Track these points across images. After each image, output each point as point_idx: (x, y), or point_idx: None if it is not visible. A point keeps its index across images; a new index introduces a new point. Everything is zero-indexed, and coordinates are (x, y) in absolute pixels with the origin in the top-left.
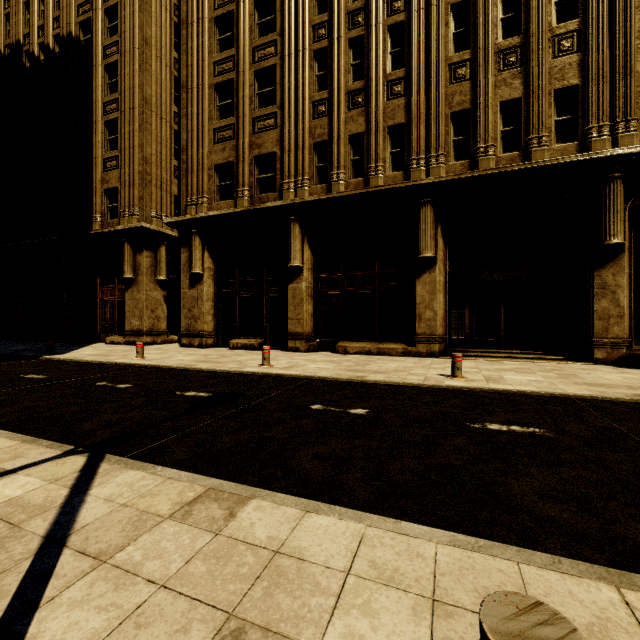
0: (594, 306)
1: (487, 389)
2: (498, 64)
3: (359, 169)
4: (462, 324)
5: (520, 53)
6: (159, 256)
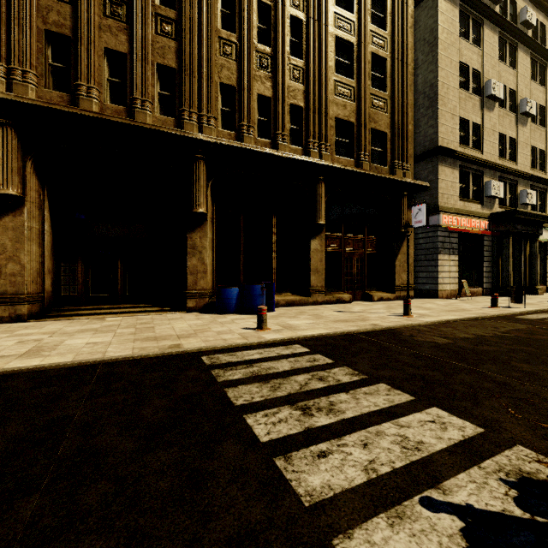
0: (187, 263)
1: None
2: (104, 7)
3: None
4: (75, 279)
5: (126, 10)
6: None
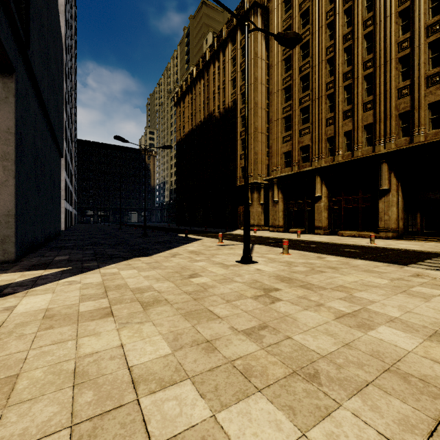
0: None
1: (373, 246)
2: (427, 83)
3: (350, 147)
4: (415, 223)
5: None
6: (261, 193)
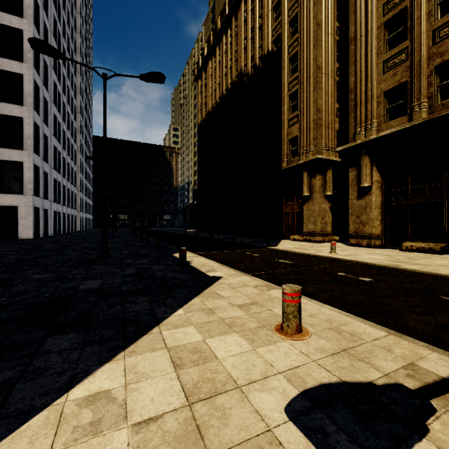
0: None
1: None
2: None
3: None
4: None
5: None
6: (327, 178)
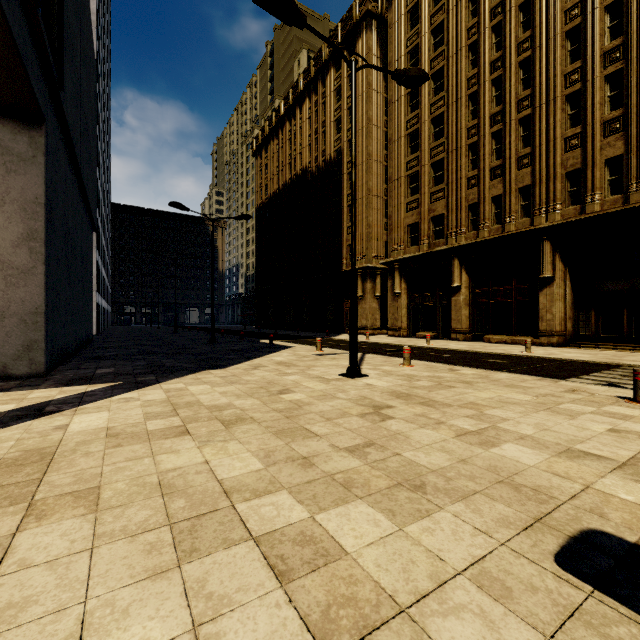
0: None
1: (528, 356)
2: (604, 132)
3: (499, 218)
4: (589, 324)
5: (623, 120)
6: (376, 281)
